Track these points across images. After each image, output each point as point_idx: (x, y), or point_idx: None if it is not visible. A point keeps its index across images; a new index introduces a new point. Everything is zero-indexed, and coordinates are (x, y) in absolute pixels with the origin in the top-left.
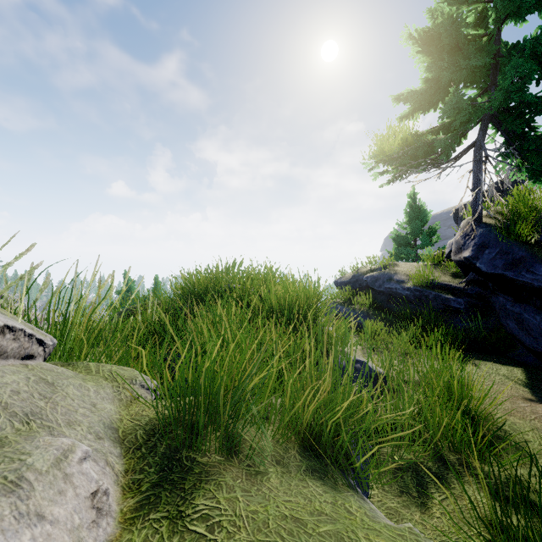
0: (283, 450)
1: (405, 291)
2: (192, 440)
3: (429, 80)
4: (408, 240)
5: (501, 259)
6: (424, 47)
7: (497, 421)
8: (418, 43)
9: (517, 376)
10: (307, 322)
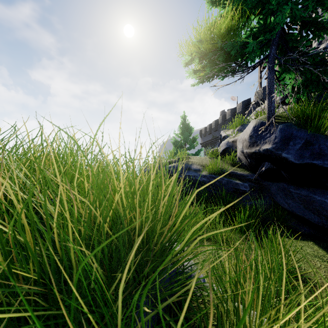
0: None
1: (202, 178)
2: None
3: None
4: (182, 144)
5: (308, 150)
6: None
7: None
8: None
9: (323, 254)
10: None
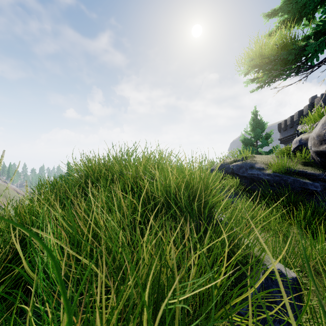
0: None
1: (265, 176)
2: None
3: None
4: (252, 142)
5: None
6: None
7: None
8: None
9: None
10: (212, 221)
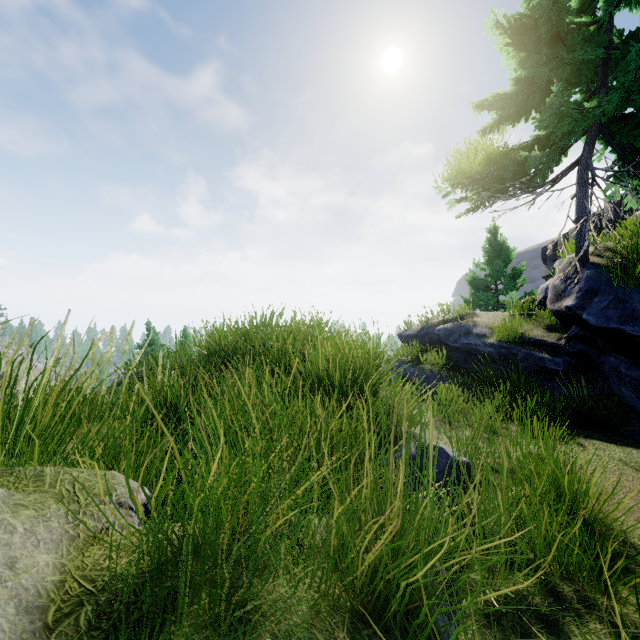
0: (325, 634)
1: (487, 348)
2: (171, 629)
3: (521, 81)
4: (488, 284)
5: (616, 309)
6: (515, 38)
7: (621, 529)
8: (507, 33)
9: (638, 461)
10: (365, 395)
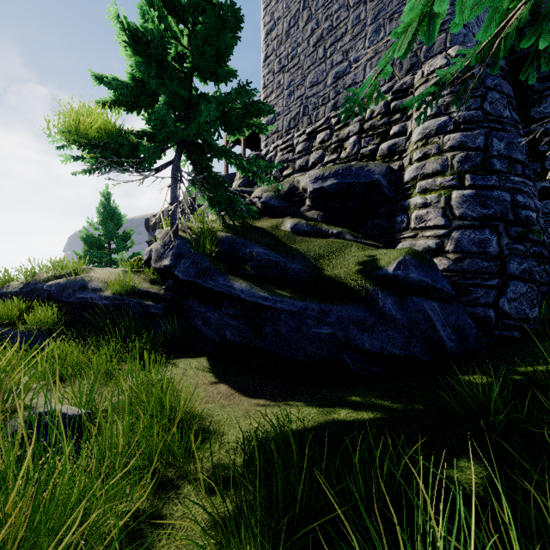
0: None
1: (103, 301)
2: None
3: (134, 78)
4: (102, 243)
5: (194, 268)
6: (129, 39)
7: (198, 413)
8: (123, 30)
9: (204, 365)
10: None
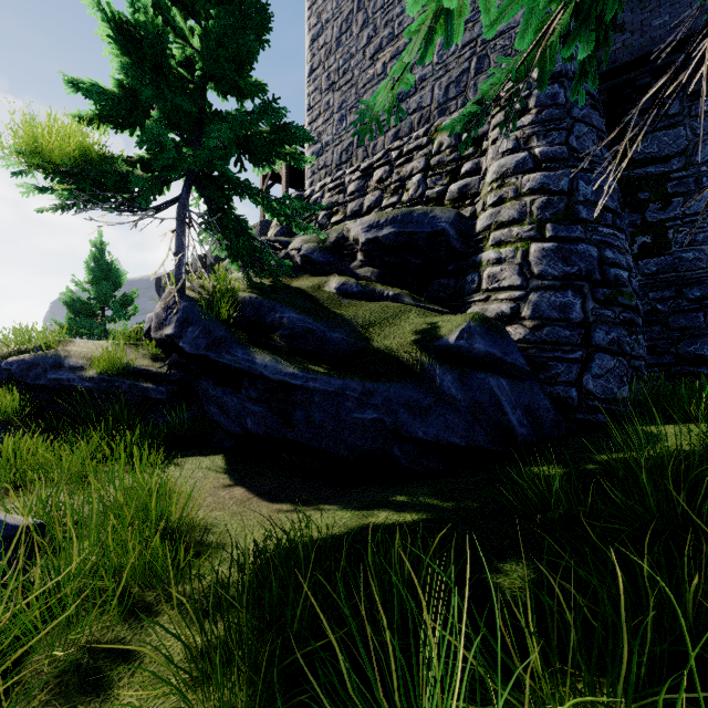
0: None
1: (85, 383)
2: None
3: (122, 86)
4: (93, 309)
5: (205, 338)
6: (114, 33)
7: (200, 523)
8: (105, 21)
9: (219, 464)
10: None
